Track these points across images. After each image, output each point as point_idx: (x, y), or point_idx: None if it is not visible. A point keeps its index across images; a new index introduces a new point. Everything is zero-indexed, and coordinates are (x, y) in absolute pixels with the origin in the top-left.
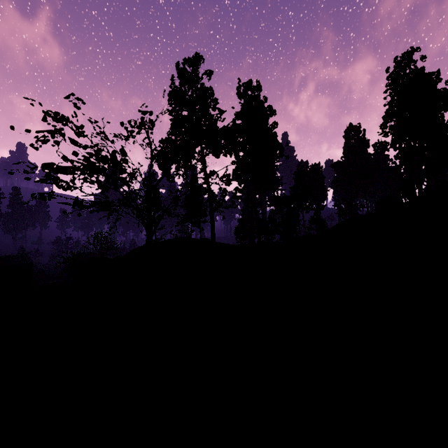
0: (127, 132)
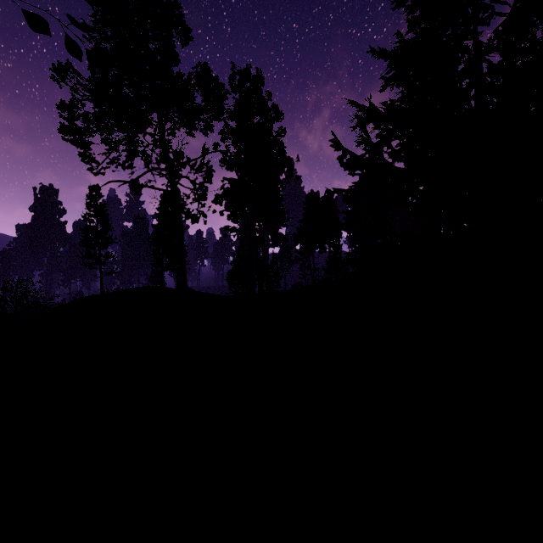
0: None
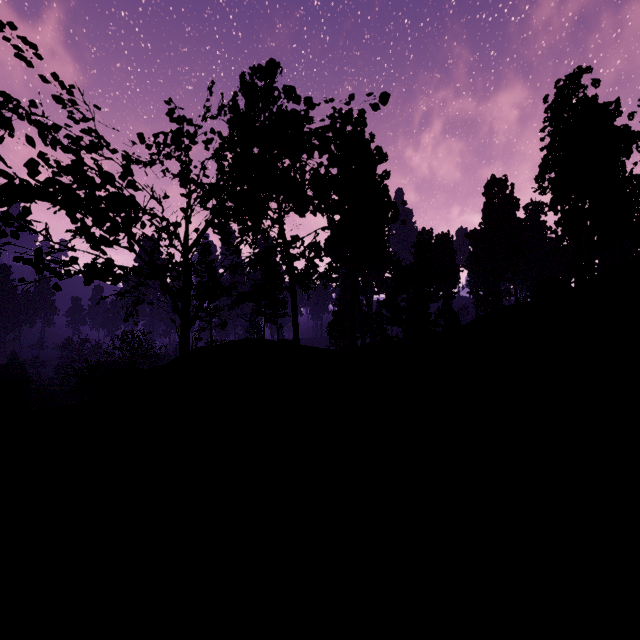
0: (150, 154)
